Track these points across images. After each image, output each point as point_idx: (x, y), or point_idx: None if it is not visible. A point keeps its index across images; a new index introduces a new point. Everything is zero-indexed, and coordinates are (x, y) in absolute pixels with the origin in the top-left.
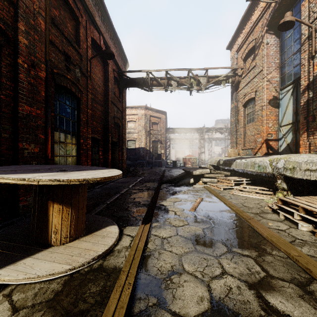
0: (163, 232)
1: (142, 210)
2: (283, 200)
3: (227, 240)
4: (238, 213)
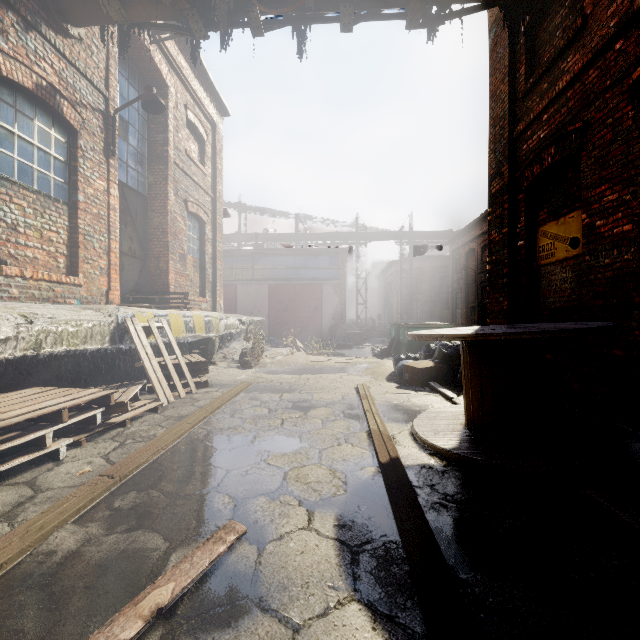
0: (348, 451)
1: (460, 550)
2: (15, 424)
3: (241, 445)
4: (88, 501)
